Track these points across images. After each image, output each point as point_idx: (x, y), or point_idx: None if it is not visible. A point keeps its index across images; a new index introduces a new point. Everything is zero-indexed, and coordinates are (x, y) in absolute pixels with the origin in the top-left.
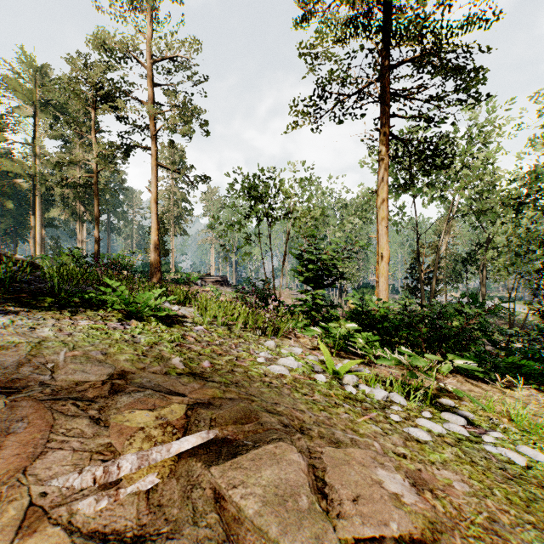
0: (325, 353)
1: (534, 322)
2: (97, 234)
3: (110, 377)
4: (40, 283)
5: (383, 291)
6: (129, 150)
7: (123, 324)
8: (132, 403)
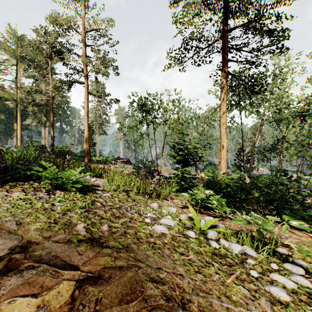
0: (193, 213)
1: (310, 185)
2: (52, 133)
3: (12, 251)
4: (4, 163)
5: (224, 168)
6: (71, 84)
7: (50, 193)
8: (18, 286)
